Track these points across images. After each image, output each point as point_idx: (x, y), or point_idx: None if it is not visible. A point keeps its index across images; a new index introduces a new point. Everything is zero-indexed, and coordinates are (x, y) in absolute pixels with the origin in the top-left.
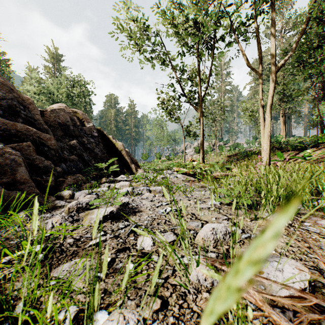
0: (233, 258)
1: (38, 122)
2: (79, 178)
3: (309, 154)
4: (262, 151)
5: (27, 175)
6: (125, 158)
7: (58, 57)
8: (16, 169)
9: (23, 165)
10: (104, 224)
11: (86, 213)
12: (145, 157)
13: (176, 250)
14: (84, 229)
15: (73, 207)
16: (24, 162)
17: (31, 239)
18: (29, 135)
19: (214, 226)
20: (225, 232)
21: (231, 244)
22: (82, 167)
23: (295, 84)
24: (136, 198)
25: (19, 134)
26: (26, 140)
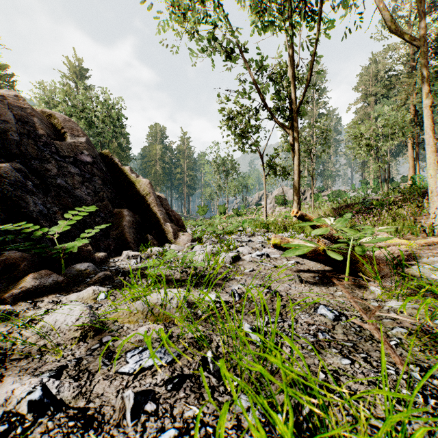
0: None
1: None
2: None
3: None
4: (431, 197)
5: None
6: (154, 210)
7: (81, 72)
8: None
9: None
10: None
11: None
12: (202, 211)
13: None
14: None
15: None
16: None
17: None
18: None
19: None
20: None
21: None
22: None
23: None
24: None
25: None
26: None
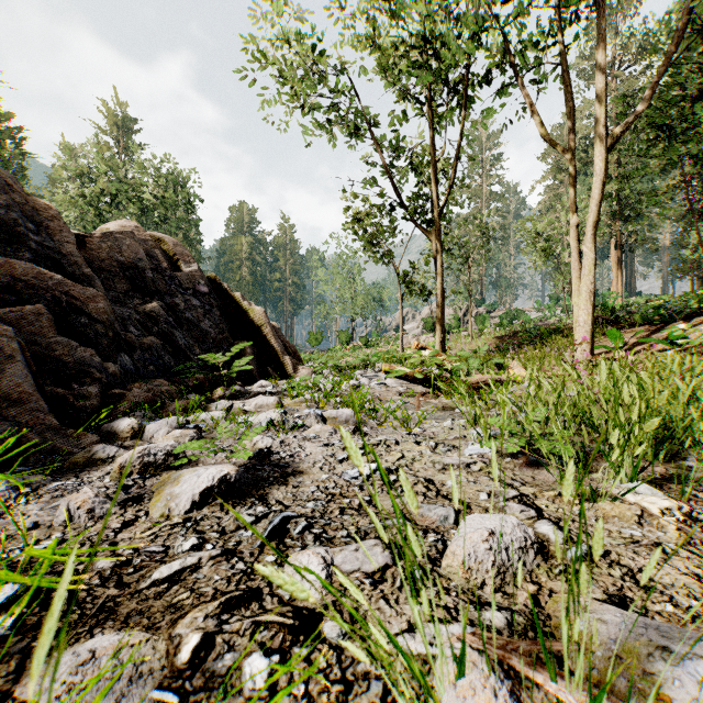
0: (559, 631)
1: (71, 261)
2: (162, 388)
3: (681, 334)
4: (576, 327)
5: (31, 382)
6: (270, 342)
7: (126, 124)
8: (1, 369)
9: (20, 358)
10: (205, 510)
11: (163, 477)
12: (315, 339)
13: (393, 600)
14: (150, 527)
15: (132, 463)
16: (25, 351)
17: (4, 558)
18: (44, 289)
19: (493, 524)
20: (523, 542)
21: (542, 577)
22: (171, 362)
23: (644, 180)
24: (291, 437)
25: (20, 286)
26: (35, 301)
